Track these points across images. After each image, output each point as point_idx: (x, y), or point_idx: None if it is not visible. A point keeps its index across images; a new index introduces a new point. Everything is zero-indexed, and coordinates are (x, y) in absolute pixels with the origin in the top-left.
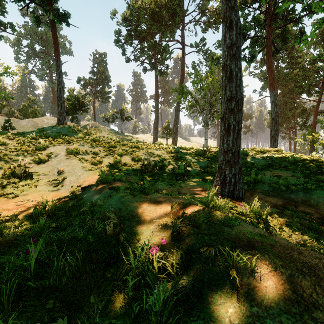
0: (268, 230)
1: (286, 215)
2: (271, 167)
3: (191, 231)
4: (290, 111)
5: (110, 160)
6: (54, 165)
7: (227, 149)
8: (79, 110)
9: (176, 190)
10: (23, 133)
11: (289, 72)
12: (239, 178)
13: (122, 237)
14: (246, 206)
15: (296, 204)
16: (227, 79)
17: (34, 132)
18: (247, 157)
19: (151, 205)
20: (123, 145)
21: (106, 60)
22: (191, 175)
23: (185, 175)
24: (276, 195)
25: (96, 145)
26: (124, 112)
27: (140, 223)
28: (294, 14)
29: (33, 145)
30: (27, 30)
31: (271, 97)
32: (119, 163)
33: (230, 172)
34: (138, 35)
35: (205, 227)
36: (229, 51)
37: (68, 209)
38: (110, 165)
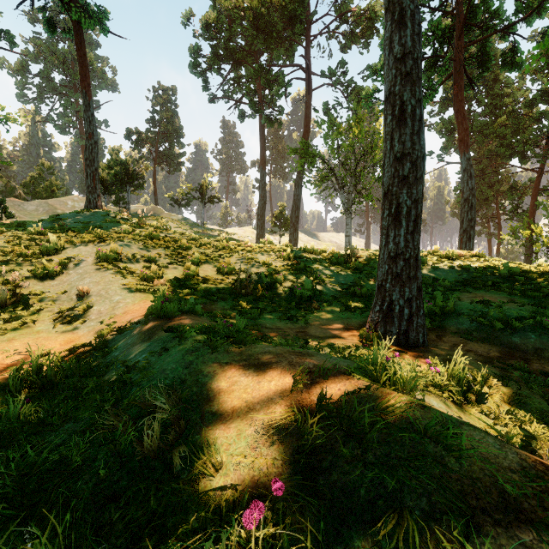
0: (533, 448)
1: (515, 381)
2: (469, 286)
3: (347, 454)
4: (491, 188)
5: (178, 272)
6: (72, 282)
7: (394, 252)
8: (128, 184)
9: (299, 329)
10: (24, 225)
11: (490, 121)
12: (418, 307)
13: (179, 462)
14: (439, 365)
15: (525, 356)
16: (394, 120)
17: (43, 222)
18: (424, 266)
19: (249, 372)
20: (202, 245)
21: (175, 100)
22: (325, 301)
23: (314, 300)
24: (485, 338)
25: (154, 245)
26: (206, 188)
27: (224, 418)
28: (502, 19)
29: (36, 245)
30: (39, 46)
31: (462, 163)
32: (193, 277)
33: (401, 296)
34: (231, 55)
35: (377, 437)
36: (398, 68)
37: (85, 372)
38: (177, 282)
